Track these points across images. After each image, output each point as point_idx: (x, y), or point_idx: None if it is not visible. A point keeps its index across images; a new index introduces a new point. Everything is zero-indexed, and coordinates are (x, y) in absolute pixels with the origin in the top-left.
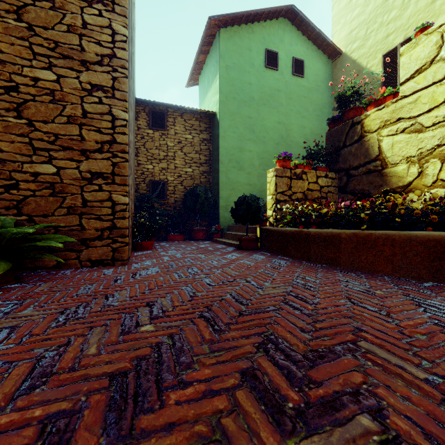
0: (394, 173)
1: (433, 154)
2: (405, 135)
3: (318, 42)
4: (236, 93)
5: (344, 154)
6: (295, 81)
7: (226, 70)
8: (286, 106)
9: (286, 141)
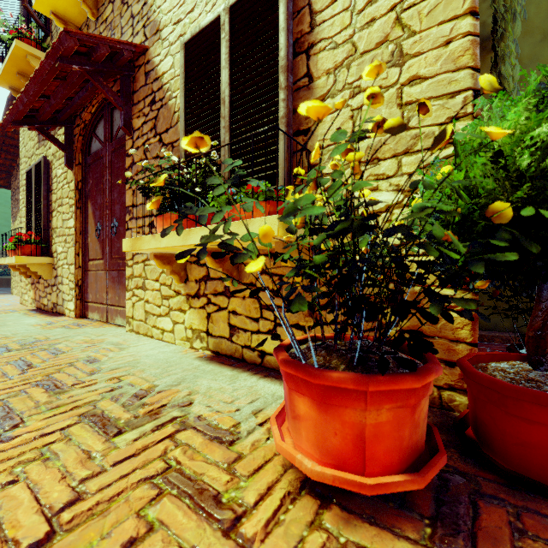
0: None
1: None
2: None
3: None
4: None
5: None
6: None
7: None
8: None
9: None
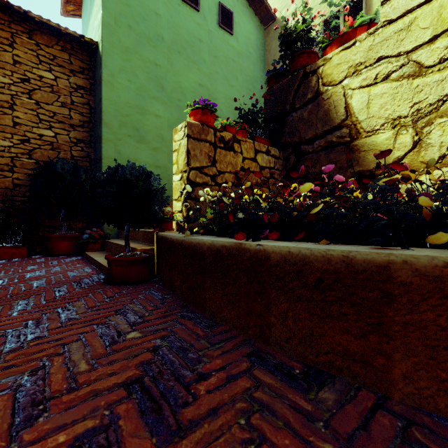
0: (372, 145)
1: (441, 110)
2: (391, 83)
3: None
4: (134, 20)
5: (292, 121)
6: (222, 35)
7: None
8: (210, 64)
9: None
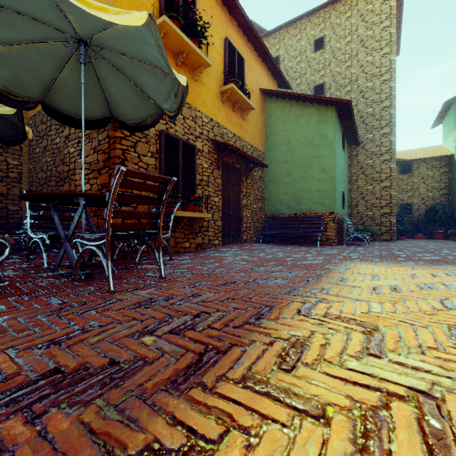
0: None
1: None
2: None
3: None
4: None
5: None
6: None
7: None
8: None
9: None
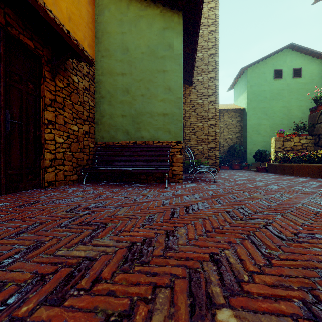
0: None
1: None
2: None
3: (312, 54)
4: (256, 97)
5: (317, 127)
6: (295, 81)
7: (250, 87)
8: (288, 96)
9: (288, 116)
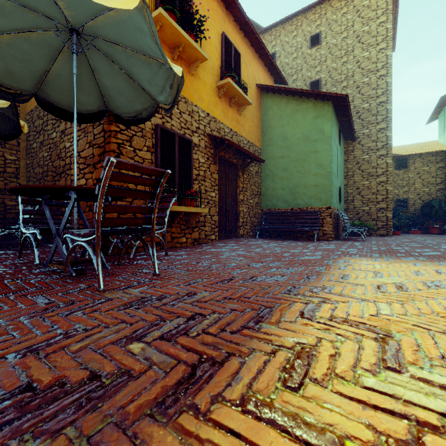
0: None
1: None
2: None
3: None
4: None
5: None
6: None
7: None
8: None
9: None
